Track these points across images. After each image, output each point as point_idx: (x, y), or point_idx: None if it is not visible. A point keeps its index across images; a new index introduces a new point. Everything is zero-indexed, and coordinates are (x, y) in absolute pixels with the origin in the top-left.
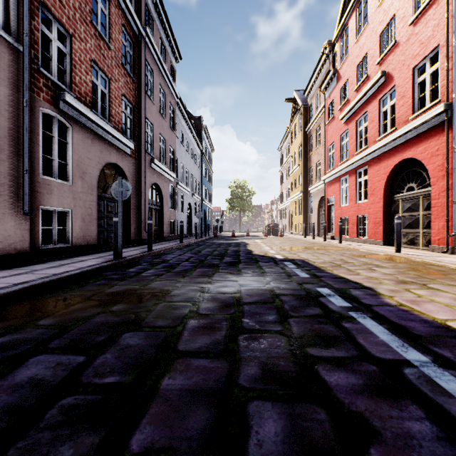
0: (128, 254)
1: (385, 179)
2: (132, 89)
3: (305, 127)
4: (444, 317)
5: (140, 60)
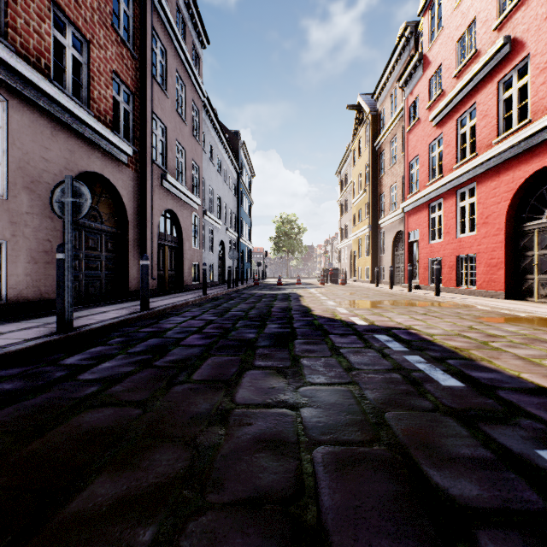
0: (101, 318)
1: (510, 200)
2: (130, 67)
3: (374, 140)
4: None
5: (143, 27)
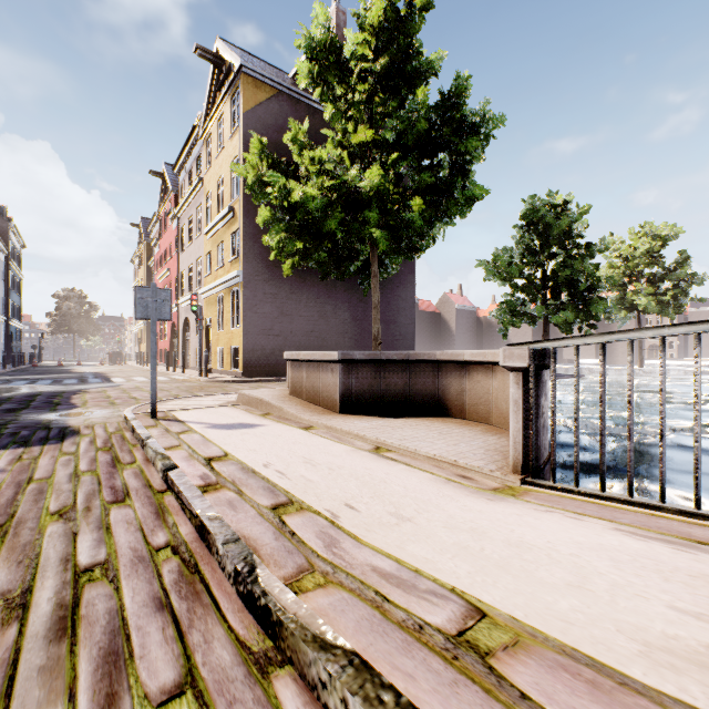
0: None
1: (171, 330)
2: None
3: (149, 260)
4: (110, 375)
5: None
